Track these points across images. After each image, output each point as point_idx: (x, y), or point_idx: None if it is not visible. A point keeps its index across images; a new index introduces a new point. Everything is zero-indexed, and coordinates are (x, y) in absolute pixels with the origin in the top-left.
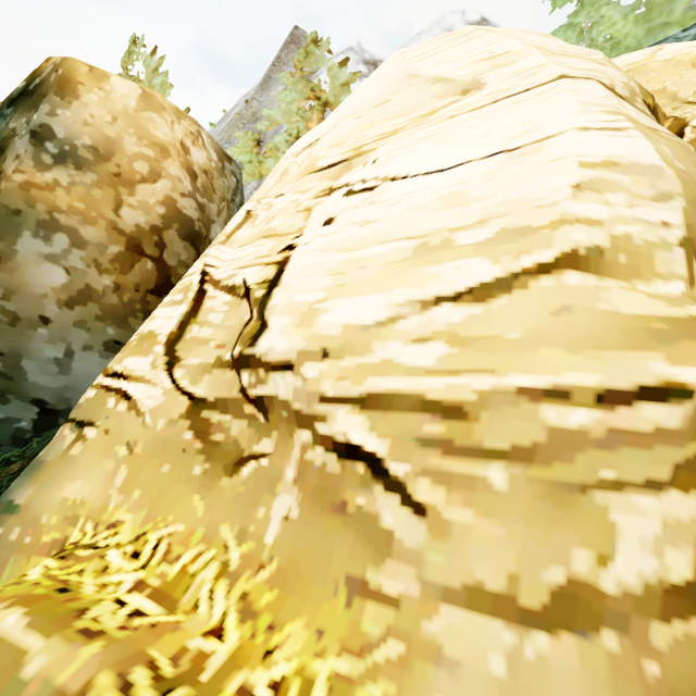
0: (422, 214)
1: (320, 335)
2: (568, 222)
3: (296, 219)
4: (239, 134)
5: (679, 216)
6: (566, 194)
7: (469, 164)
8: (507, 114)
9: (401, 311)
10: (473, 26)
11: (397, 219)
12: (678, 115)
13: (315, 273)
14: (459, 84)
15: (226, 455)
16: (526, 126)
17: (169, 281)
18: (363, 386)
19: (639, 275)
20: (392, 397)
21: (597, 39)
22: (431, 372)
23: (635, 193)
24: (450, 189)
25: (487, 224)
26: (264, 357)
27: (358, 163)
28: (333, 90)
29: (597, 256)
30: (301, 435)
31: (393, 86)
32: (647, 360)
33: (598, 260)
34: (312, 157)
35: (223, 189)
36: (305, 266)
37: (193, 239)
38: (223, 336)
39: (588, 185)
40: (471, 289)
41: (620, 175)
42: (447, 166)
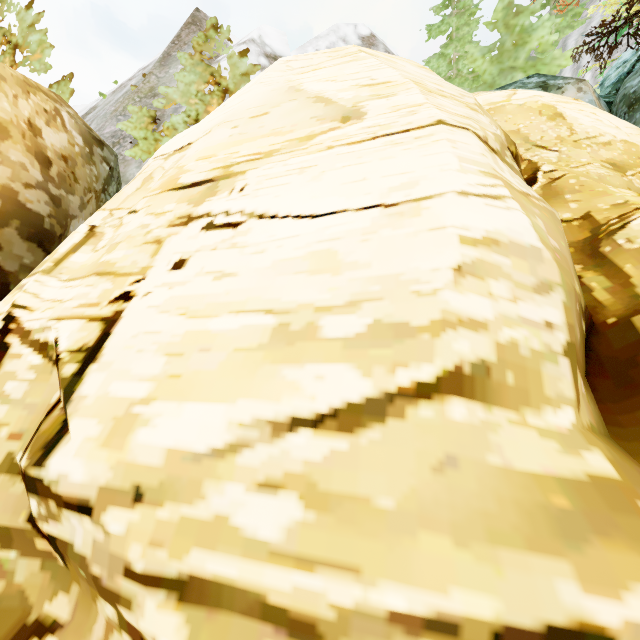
0: (287, 276)
1: (133, 463)
2: (450, 325)
3: (141, 253)
4: (133, 108)
5: (560, 314)
6: (447, 279)
7: (343, 214)
8: (385, 157)
9: (246, 435)
10: (357, 47)
11: (258, 276)
12: (529, 156)
13: (147, 347)
14: (340, 108)
15: (3, 617)
16: (405, 178)
17: (6, 289)
18: (184, 563)
19: (529, 401)
20: (221, 588)
21: (462, 70)
22: (276, 555)
23: (517, 280)
24: (321, 245)
25: (359, 309)
26: (54, 486)
27: (224, 187)
28: (233, 78)
29: (483, 375)
30: (105, 607)
31: (274, 97)
32: (554, 576)
33: (485, 381)
34: (178, 166)
35: (90, 178)
36: (136, 333)
37: (40, 240)
38: (21, 420)
39: (470, 268)
40: (336, 411)
41: (501, 257)
42: (320, 212)
